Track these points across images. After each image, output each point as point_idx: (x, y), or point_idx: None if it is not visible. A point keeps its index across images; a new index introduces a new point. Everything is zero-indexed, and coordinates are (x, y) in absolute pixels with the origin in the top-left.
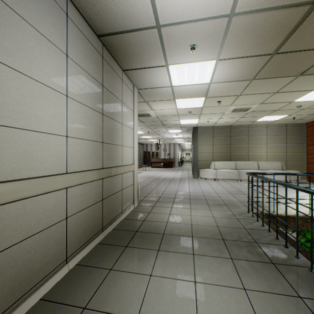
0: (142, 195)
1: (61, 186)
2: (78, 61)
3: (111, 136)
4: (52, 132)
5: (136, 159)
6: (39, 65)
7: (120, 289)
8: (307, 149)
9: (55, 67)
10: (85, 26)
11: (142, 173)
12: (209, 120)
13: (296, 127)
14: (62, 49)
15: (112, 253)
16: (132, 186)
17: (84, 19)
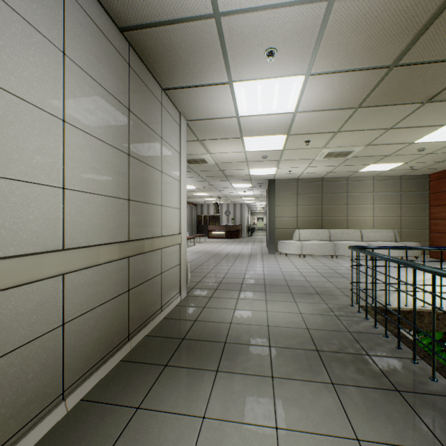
0: (194, 279)
1: (52, 271)
2: (85, 65)
3: (144, 190)
4: (34, 180)
5: (184, 226)
6: (9, 63)
7: None
8: (430, 212)
9: (41, 71)
10: (98, 10)
11: (195, 246)
12: (291, 170)
13: (414, 180)
14: (55, 41)
15: (141, 378)
16: (178, 267)
17: None
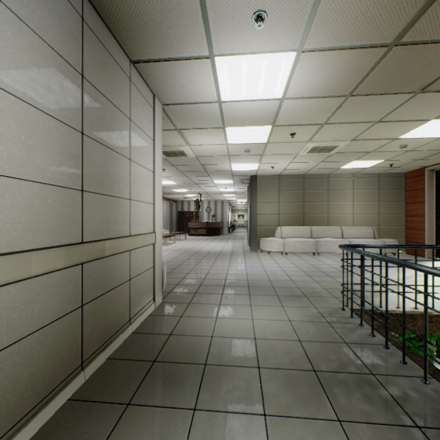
0: (171, 281)
1: None
2: None
3: (105, 179)
4: None
5: (159, 223)
6: None
7: None
8: (406, 210)
9: None
10: None
11: (175, 244)
12: (274, 166)
13: (391, 178)
14: None
15: (92, 429)
16: (152, 270)
17: None
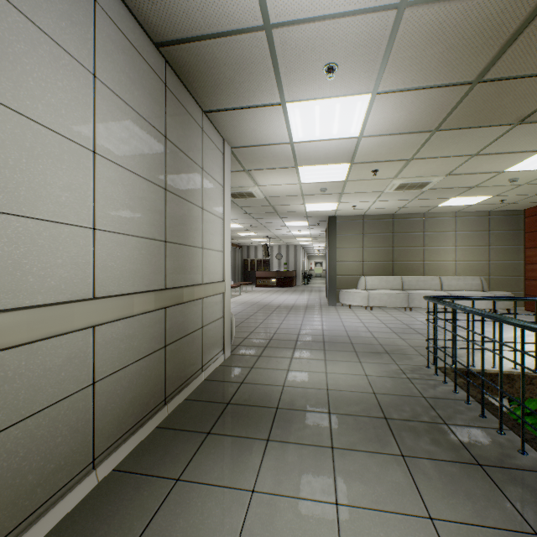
0: (239, 335)
1: (82, 323)
2: (118, 88)
3: (182, 230)
4: (63, 220)
5: (229, 272)
6: (37, 89)
7: (194, 521)
8: (525, 256)
9: (70, 97)
10: (131, 24)
11: (240, 296)
12: (356, 205)
13: (505, 217)
14: (85, 62)
15: (181, 447)
16: (221, 320)
17: (128, 11)
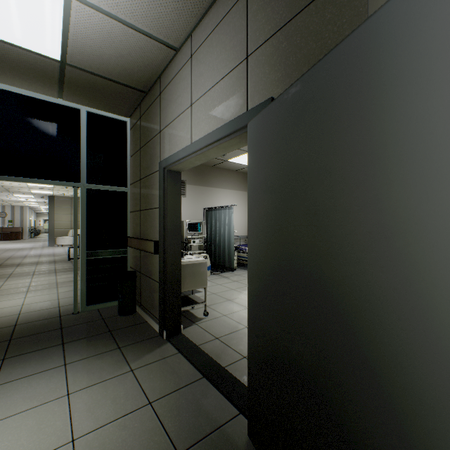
0: None
1: None
2: None
3: None
4: None
5: None
6: None
7: (3, 271)
8: None
9: None
10: None
11: None
12: (65, 193)
13: None
14: None
15: None
16: None
17: None
